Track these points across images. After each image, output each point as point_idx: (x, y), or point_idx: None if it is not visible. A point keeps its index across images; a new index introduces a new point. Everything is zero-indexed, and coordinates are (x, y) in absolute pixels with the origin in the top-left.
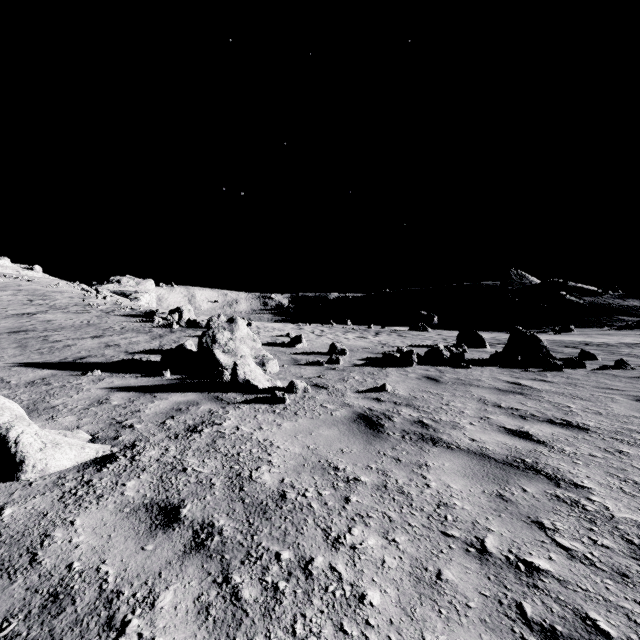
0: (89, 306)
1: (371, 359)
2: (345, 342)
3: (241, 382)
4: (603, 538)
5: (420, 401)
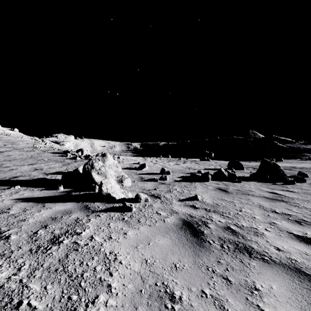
0: (35, 148)
1: (184, 177)
2: (169, 167)
3: (104, 195)
4: None
5: (222, 208)
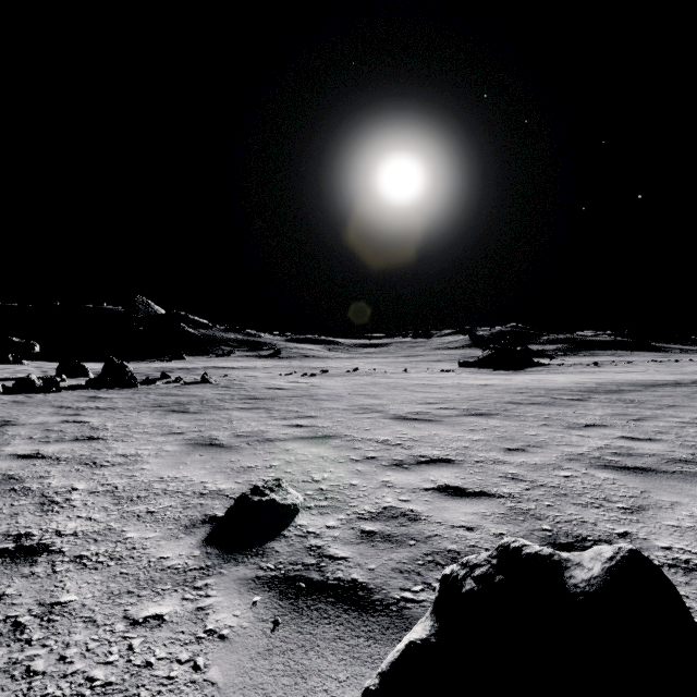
0: None
1: None
2: None
3: None
4: (84, 428)
5: (5, 413)
